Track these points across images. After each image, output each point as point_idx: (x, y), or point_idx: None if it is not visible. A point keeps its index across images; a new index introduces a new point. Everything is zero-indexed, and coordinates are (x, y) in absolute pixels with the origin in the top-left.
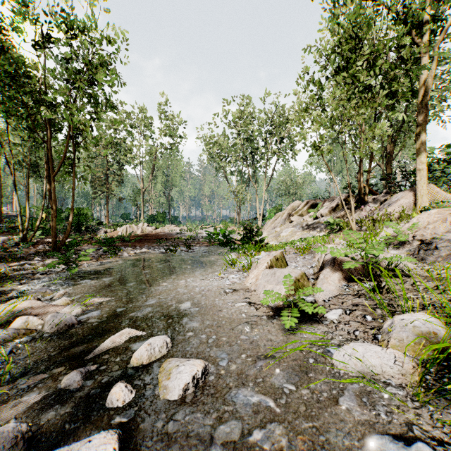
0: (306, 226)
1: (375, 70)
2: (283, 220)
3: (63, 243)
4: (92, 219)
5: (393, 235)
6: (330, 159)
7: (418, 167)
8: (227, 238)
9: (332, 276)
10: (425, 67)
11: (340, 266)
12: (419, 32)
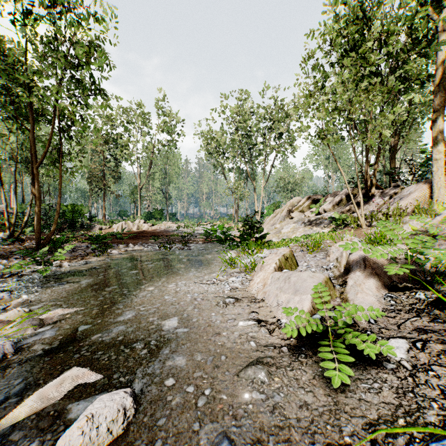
0: (308, 222)
1: (390, 48)
2: (283, 216)
3: (49, 240)
4: (89, 216)
5: (420, 229)
6: (328, 156)
7: (434, 157)
8: (225, 235)
9: (366, 282)
10: (443, 47)
11: (373, 268)
12: (438, 7)
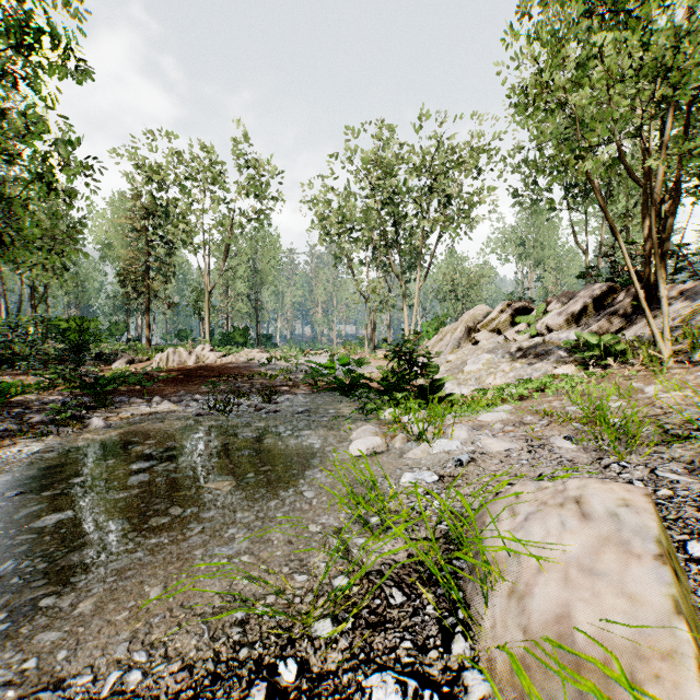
0: (518, 351)
1: None
2: (456, 340)
3: None
4: (126, 339)
5: None
6: (523, 240)
7: None
8: (352, 376)
9: None
10: None
11: None
12: None
